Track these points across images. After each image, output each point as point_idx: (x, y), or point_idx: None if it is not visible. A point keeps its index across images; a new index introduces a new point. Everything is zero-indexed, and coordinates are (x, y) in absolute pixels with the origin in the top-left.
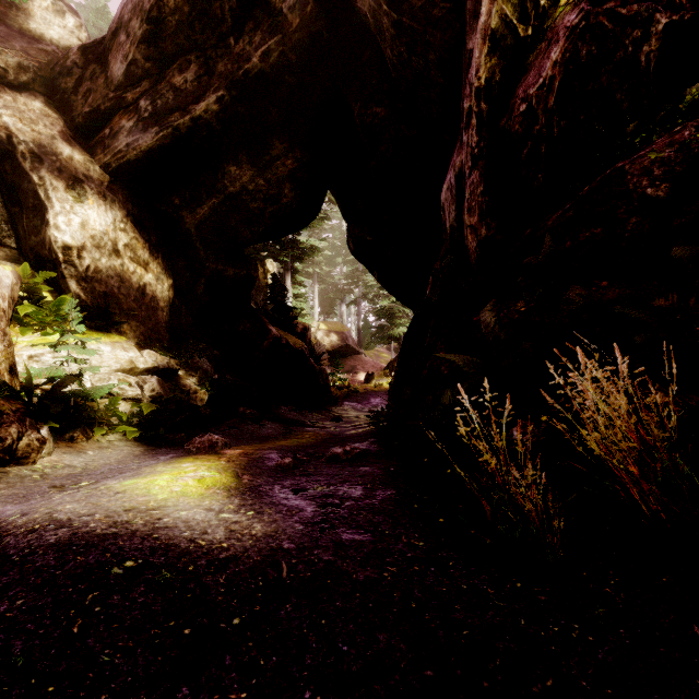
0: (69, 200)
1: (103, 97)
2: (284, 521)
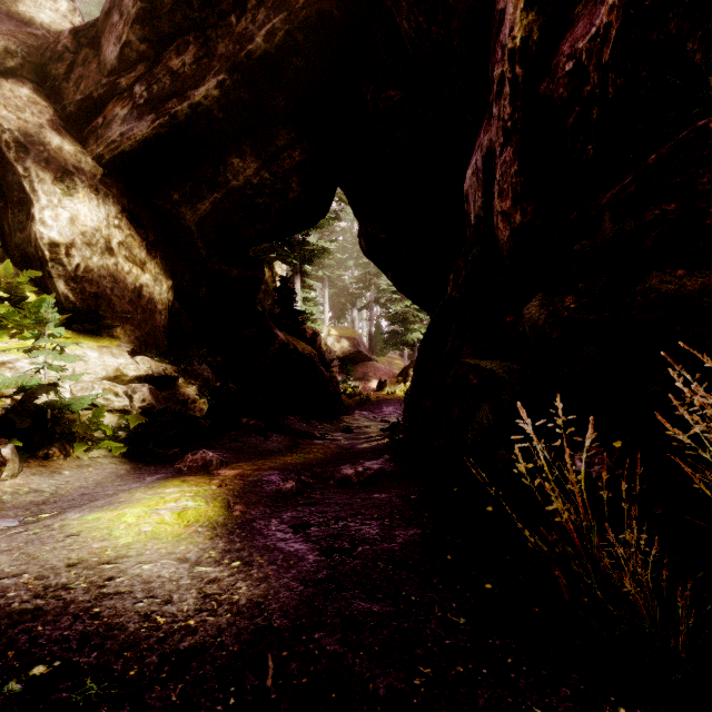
0: (57, 193)
1: (95, 84)
2: (278, 577)
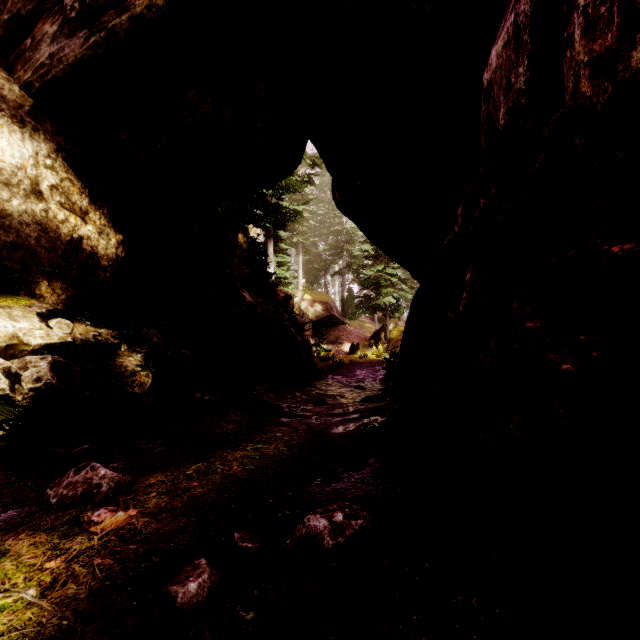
0: None
1: None
2: None
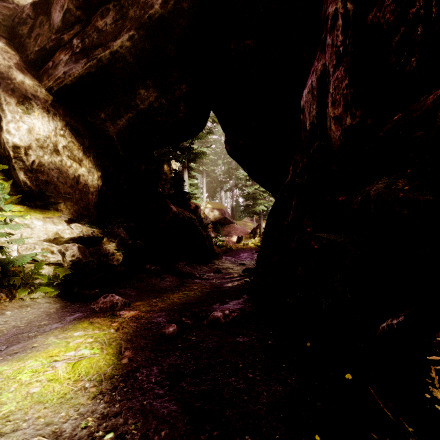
0: (18, 112)
1: (47, 39)
2: None
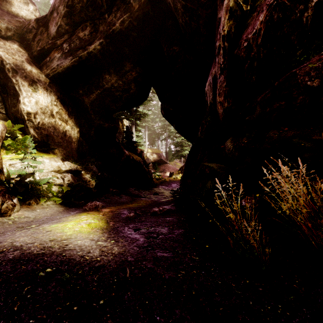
0: (30, 91)
1: (46, 43)
2: (129, 246)
